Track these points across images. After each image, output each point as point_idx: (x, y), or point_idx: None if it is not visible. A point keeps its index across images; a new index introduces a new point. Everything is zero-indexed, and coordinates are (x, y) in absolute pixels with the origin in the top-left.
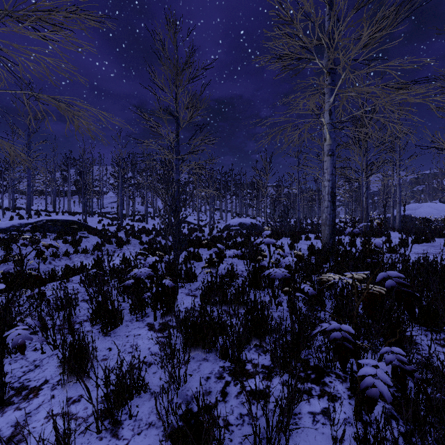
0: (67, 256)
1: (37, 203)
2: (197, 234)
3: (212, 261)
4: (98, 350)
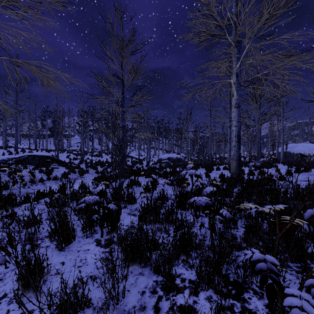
0: (42, 182)
1: (23, 143)
2: (138, 166)
3: (148, 187)
4: (53, 264)
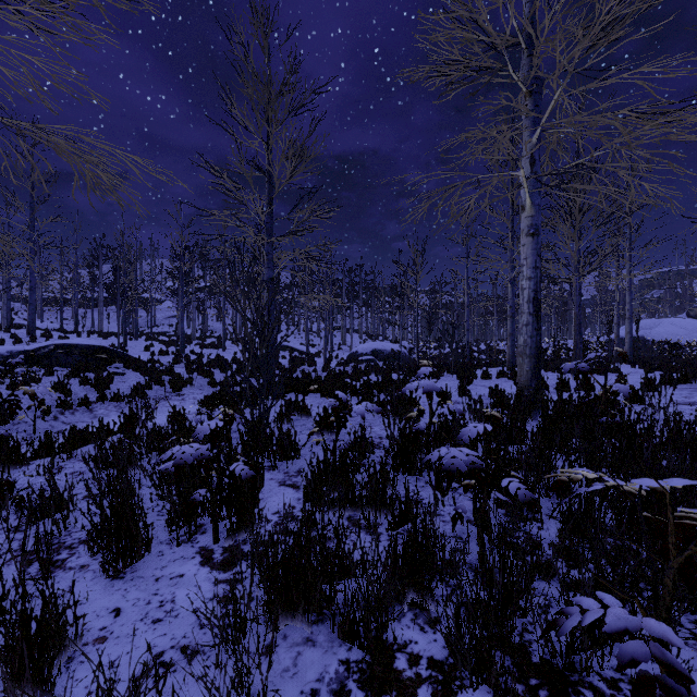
0: (86, 407)
1: (50, 318)
2: (305, 368)
3: (327, 419)
4: (92, 615)
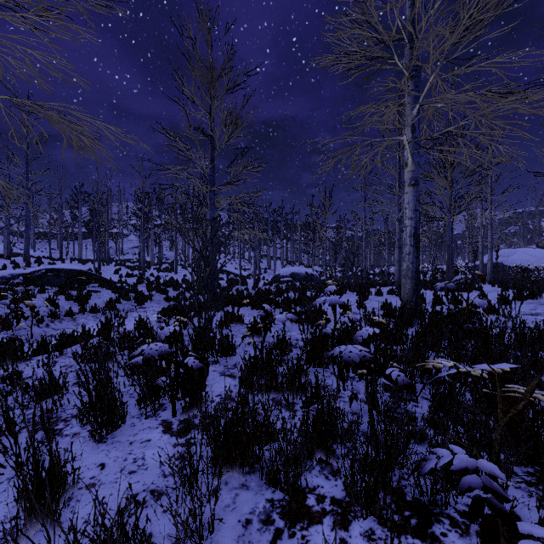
0: (71, 317)
1: (40, 248)
2: (239, 287)
3: (256, 325)
4: (84, 468)
